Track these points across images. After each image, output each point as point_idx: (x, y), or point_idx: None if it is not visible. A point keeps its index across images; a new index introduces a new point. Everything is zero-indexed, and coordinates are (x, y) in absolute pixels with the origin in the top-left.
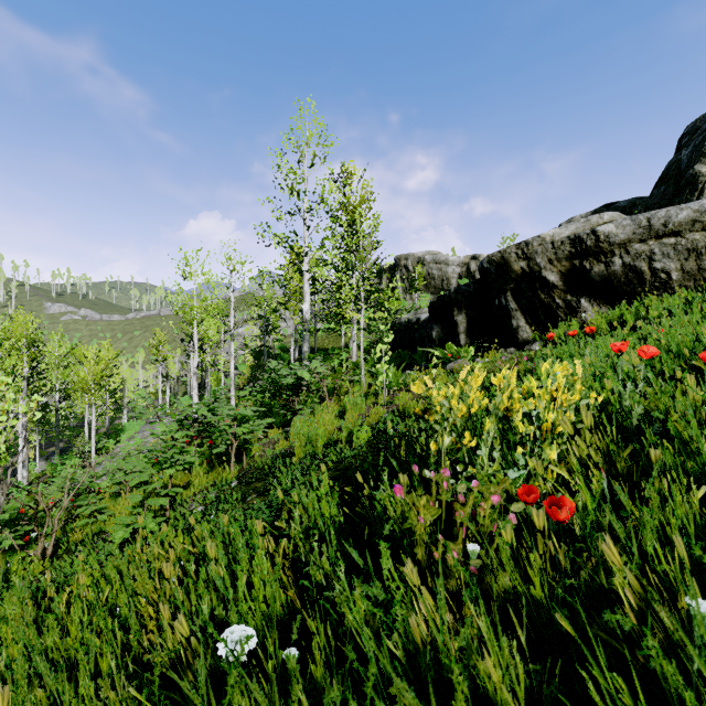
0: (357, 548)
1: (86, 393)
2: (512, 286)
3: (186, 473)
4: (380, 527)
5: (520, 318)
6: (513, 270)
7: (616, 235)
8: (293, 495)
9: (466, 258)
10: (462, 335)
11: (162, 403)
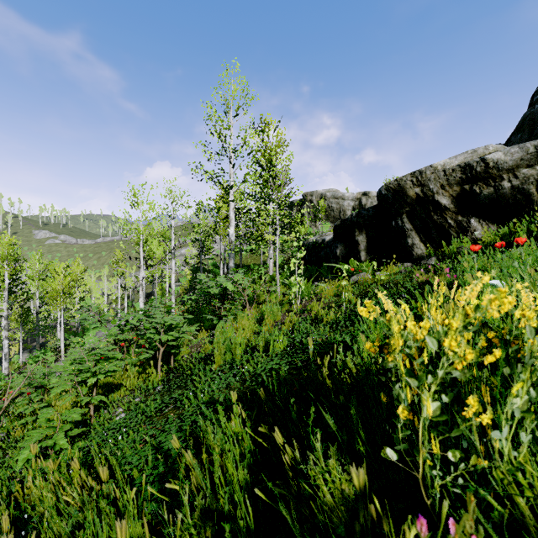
0: (275, 534)
1: (56, 300)
2: (407, 209)
3: (124, 372)
4: (307, 505)
5: (414, 237)
6: (408, 196)
7: (504, 161)
8: (182, 466)
9: (358, 194)
10: (363, 252)
11: (122, 307)
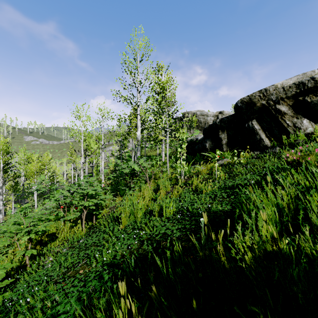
0: None
1: (32, 177)
2: (256, 115)
3: (65, 225)
4: None
5: (261, 134)
6: (257, 106)
7: None
8: None
9: (216, 113)
10: (224, 145)
11: (75, 181)
